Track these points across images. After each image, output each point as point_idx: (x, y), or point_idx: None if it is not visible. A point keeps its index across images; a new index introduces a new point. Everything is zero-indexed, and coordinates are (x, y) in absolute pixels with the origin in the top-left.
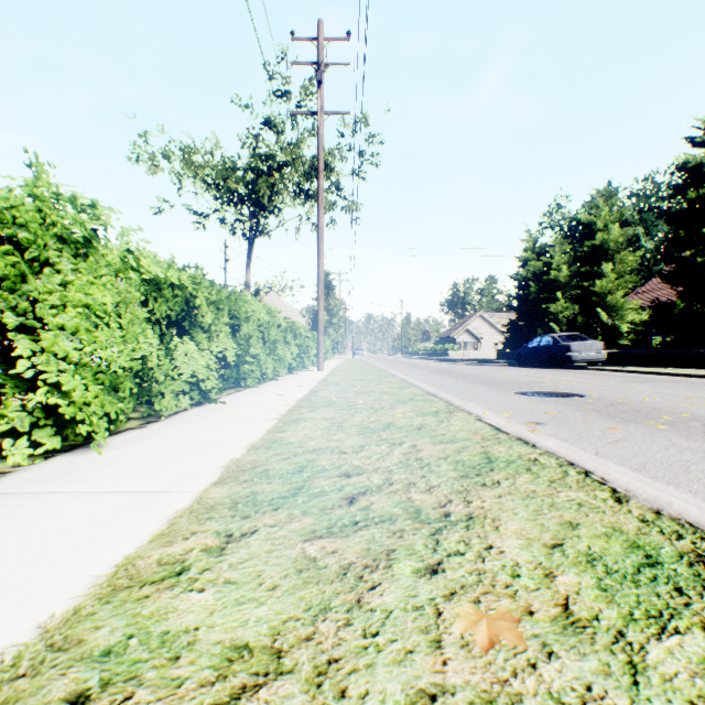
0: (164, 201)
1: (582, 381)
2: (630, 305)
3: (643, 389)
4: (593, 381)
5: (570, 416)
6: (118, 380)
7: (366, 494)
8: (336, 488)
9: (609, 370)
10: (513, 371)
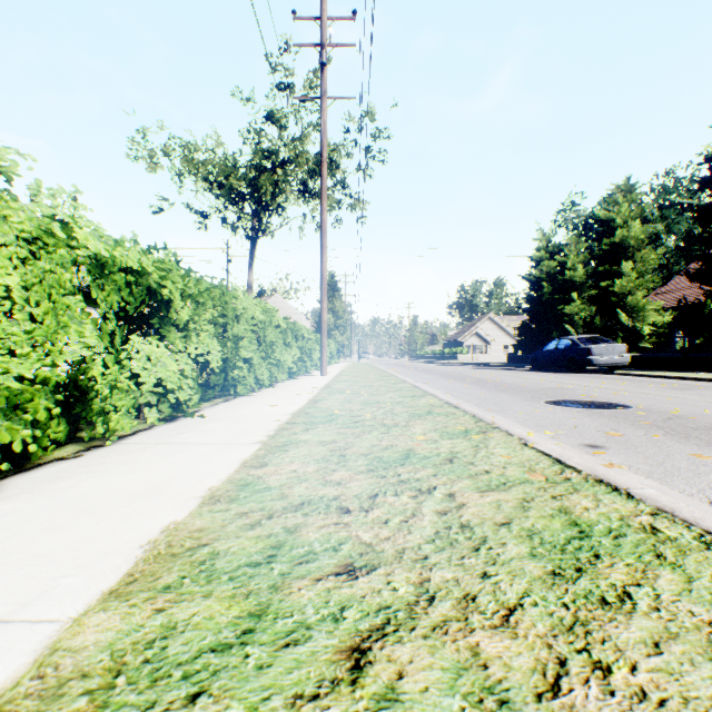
0: (164, 199)
1: (613, 388)
2: (652, 306)
3: (691, 398)
4: (626, 388)
5: (630, 436)
6: (20, 396)
7: (386, 635)
8: (328, 614)
9: (635, 375)
10: (531, 376)
